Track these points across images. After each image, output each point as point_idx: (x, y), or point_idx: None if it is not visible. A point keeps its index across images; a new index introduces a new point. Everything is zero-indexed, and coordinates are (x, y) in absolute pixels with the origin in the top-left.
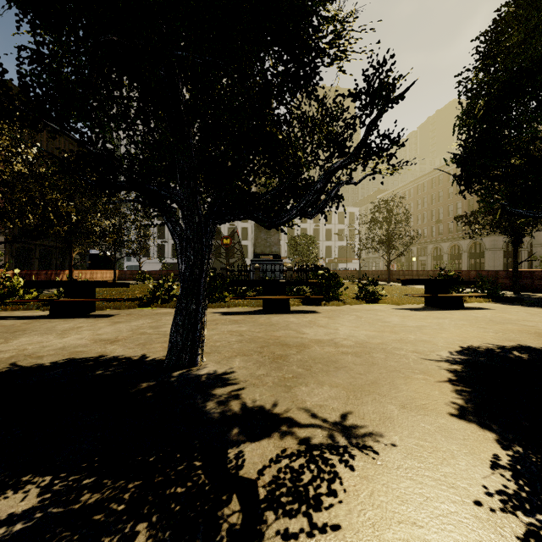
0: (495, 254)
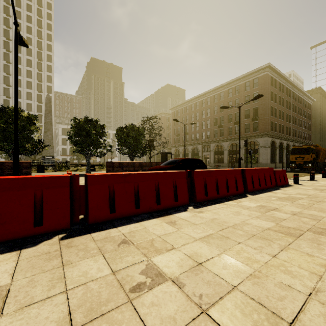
0: None
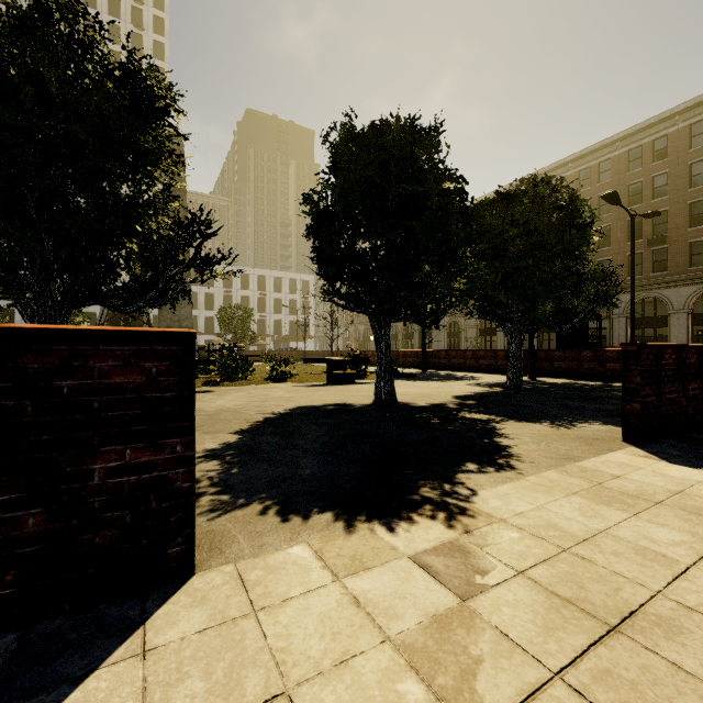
0: (440, 334)
